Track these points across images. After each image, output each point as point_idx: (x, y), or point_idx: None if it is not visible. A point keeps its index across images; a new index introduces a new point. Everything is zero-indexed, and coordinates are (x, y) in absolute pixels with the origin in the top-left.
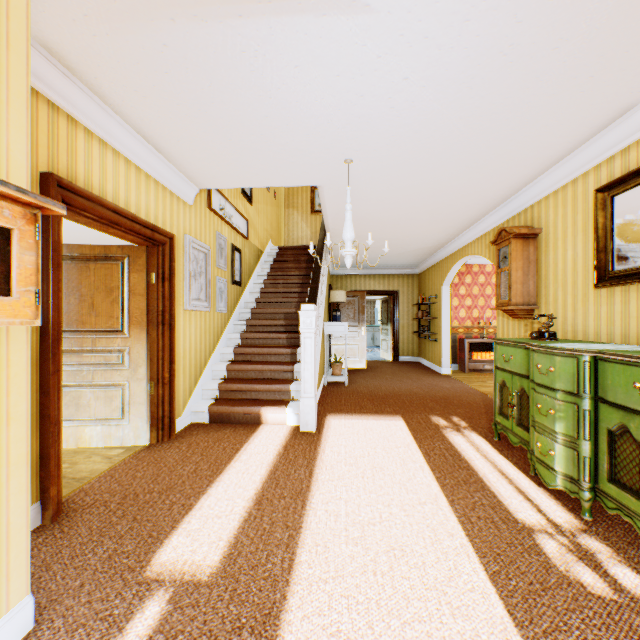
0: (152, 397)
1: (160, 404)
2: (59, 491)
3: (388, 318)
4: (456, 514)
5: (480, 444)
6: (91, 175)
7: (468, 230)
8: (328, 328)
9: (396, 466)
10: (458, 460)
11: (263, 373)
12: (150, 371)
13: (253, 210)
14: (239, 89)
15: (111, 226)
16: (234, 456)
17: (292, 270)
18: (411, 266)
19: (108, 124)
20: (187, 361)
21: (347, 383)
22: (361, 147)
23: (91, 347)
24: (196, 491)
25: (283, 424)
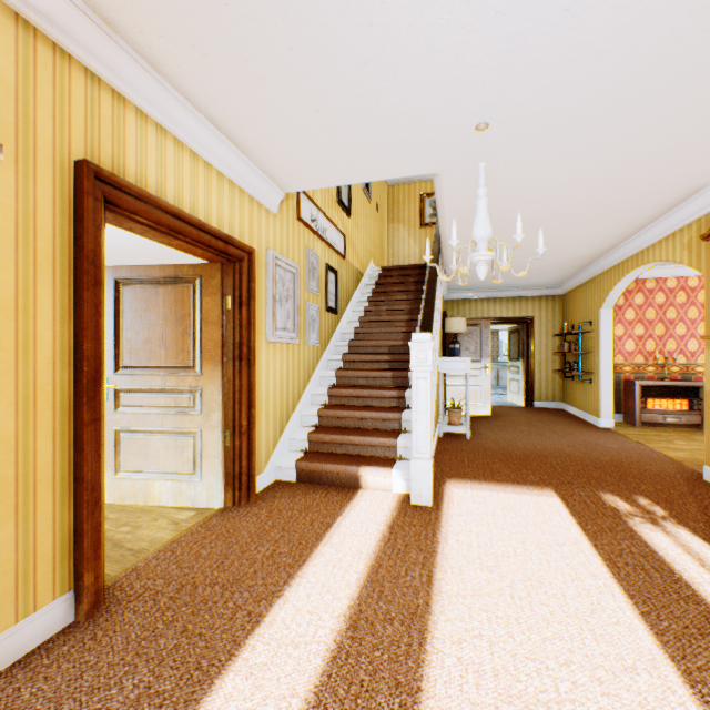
0: (227, 449)
1: (236, 458)
2: (99, 576)
3: (519, 352)
4: (707, 709)
5: (702, 552)
6: (145, 169)
7: (649, 227)
8: (444, 365)
9: (564, 581)
10: (672, 581)
11: (362, 421)
12: (225, 417)
13: (351, 224)
14: (325, 16)
15: (173, 236)
16: (323, 536)
17: (398, 294)
18: (551, 285)
19: (166, 104)
20: (270, 405)
21: (469, 435)
22: (503, 99)
23: (160, 386)
24: (269, 590)
25: (388, 491)
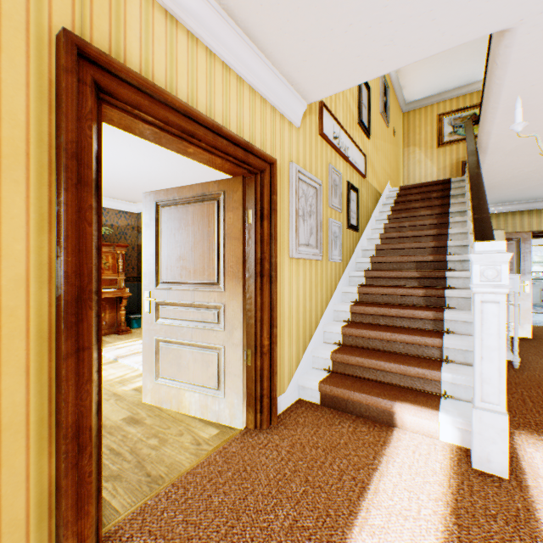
0: (248, 368)
1: (257, 379)
2: (86, 537)
3: None
4: None
5: None
6: (151, 60)
7: None
8: None
9: None
10: None
11: (391, 344)
12: (246, 335)
13: (370, 145)
14: None
15: (186, 140)
16: (357, 507)
17: (419, 210)
18: None
19: None
20: (293, 322)
21: (517, 364)
22: None
23: (190, 301)
24: None
25: (432, 437)
